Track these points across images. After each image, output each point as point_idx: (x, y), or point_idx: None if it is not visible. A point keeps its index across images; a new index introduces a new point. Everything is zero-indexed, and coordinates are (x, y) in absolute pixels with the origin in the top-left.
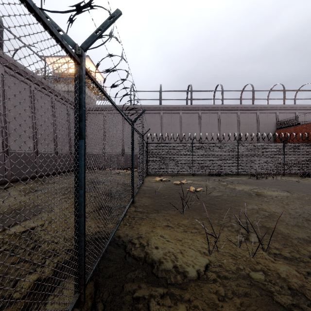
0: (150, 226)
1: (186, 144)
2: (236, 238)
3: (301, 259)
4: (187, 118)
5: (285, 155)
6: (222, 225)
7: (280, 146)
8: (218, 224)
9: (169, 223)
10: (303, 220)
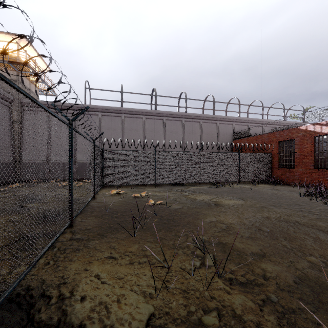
0: (85, 261)
1: (148, 152)
2: (191, 263)
3: (255, 282)
4: (151, 124)
5: (240, 164)
6: (178, 247)
7: (236, 155)
8: (174, 246)
9: (114, 252)
10: (256, 231)
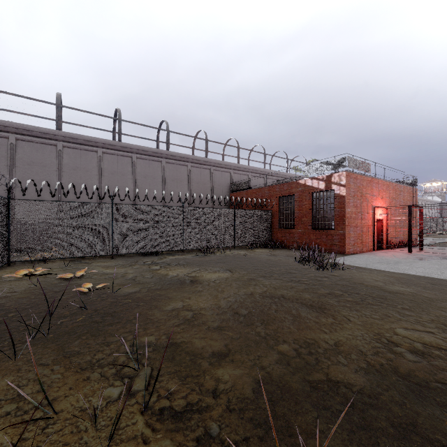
0: None
1: (100, 205)
2: (106, 395)
3: (199, 407)
4: (113, 162)
5: (236, 224)
6: (96, 366)
7: (231, 212)
8: (90, 364)
9: None
10: (231, 316)
